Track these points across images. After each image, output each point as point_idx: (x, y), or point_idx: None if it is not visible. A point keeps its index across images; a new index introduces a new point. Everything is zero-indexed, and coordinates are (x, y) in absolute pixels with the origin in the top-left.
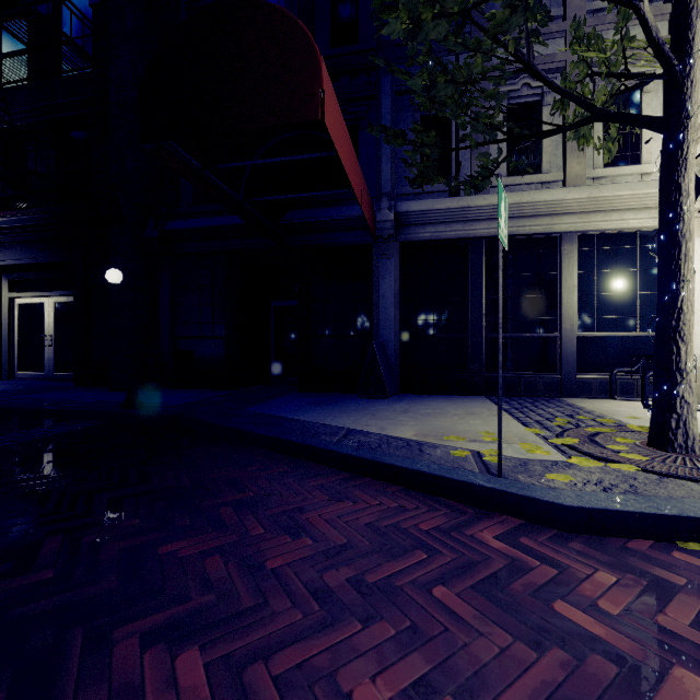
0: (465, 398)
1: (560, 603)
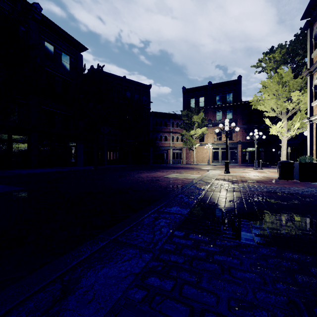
0: None
1: None
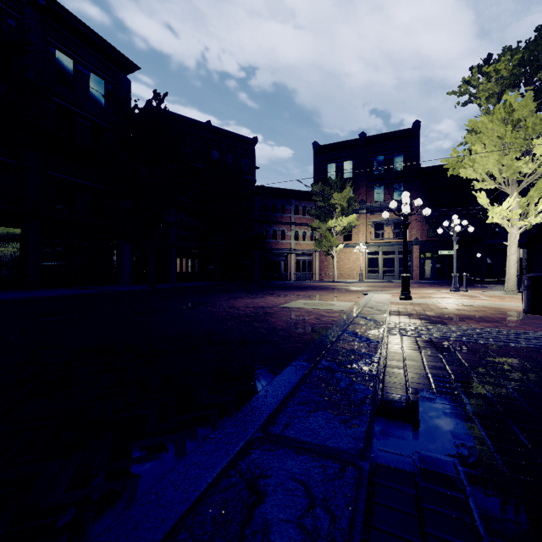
0: None
1: None
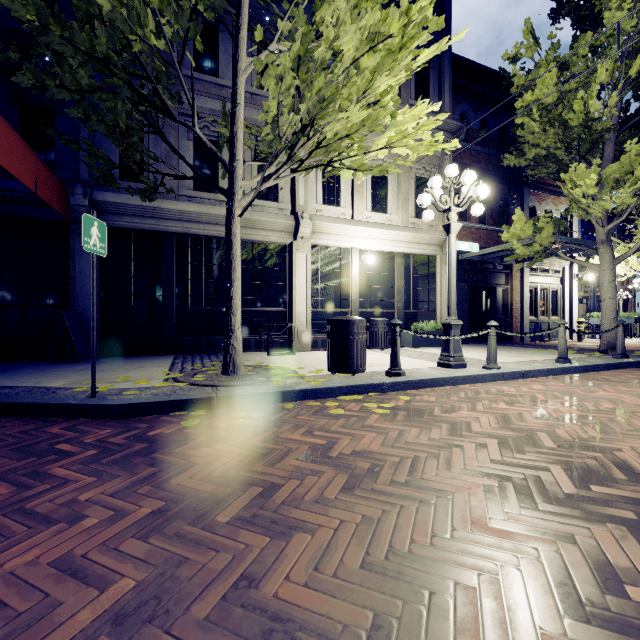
0: (156, 357)
1: (62, 444)
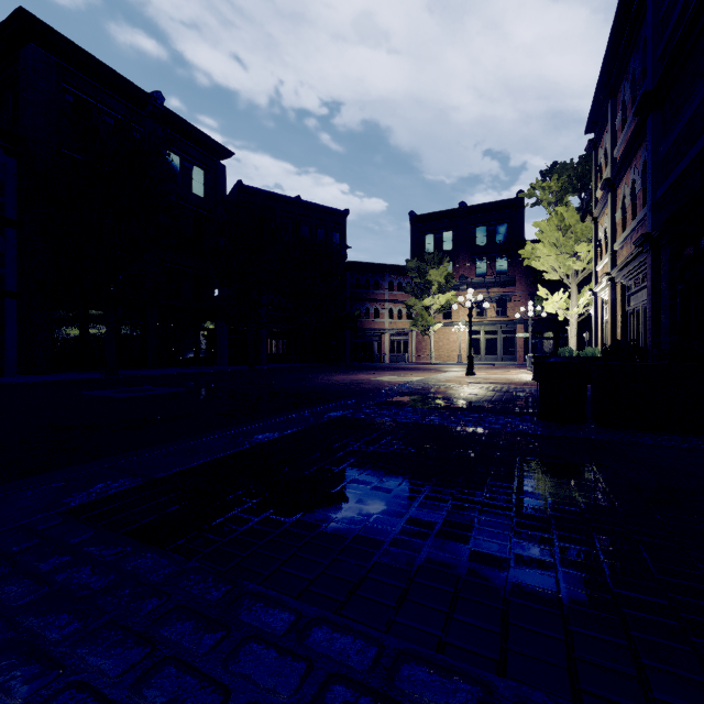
0: None
1: None
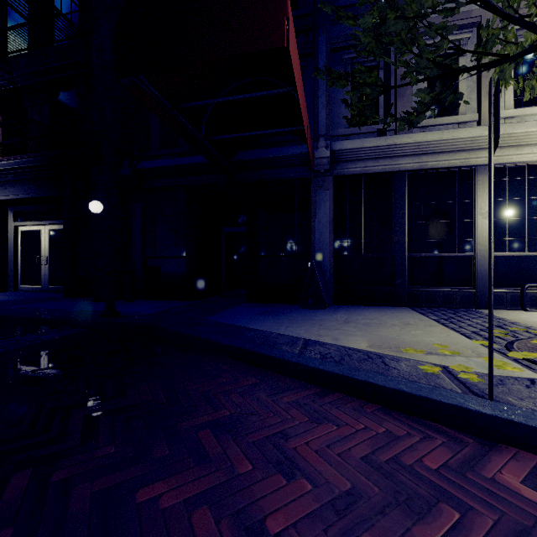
0: (392, 309)
1: None
